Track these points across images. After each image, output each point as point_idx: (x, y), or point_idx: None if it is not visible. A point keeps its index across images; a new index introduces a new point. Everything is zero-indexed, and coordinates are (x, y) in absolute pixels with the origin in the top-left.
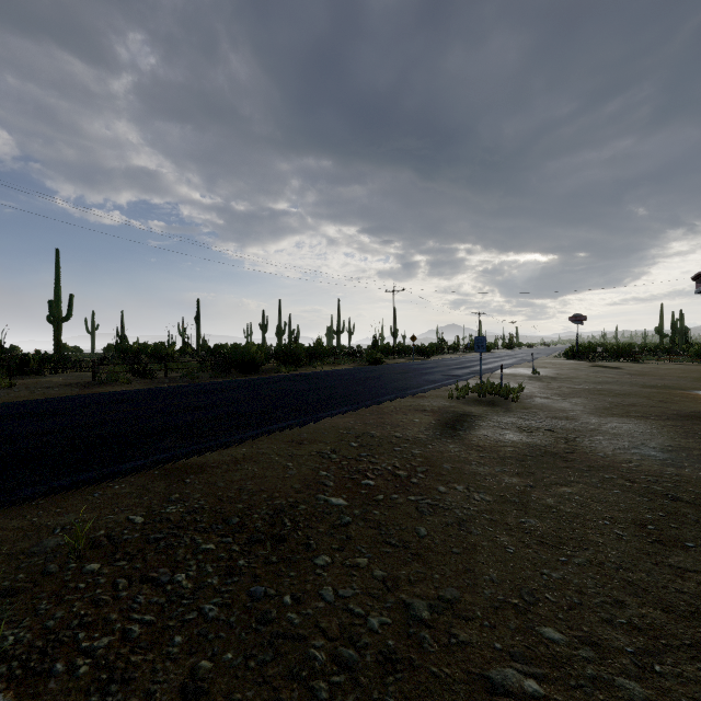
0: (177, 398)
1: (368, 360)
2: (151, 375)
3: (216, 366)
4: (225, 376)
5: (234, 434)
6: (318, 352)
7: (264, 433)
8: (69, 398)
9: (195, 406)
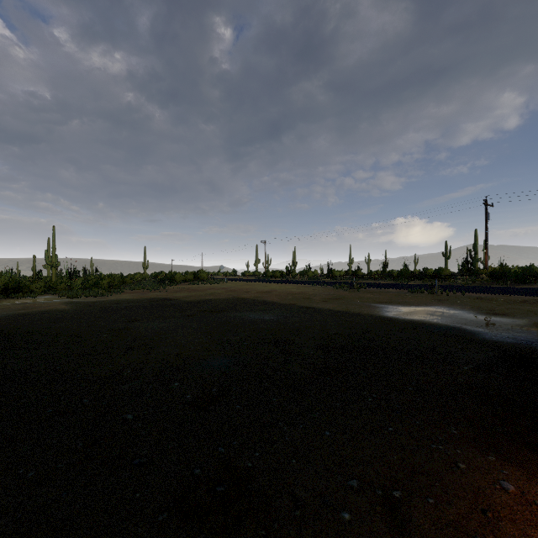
0: None
1: None
2: None
3: None
4: None
5: None
6: None
7: None
8: None
9: None
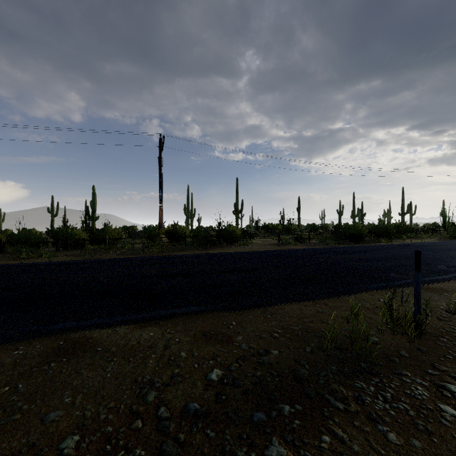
0: (344, 254)
1: (451, 236)
2: (303, 241)
3: (335, 237)
4: (345, 243)
5: (432, 275)
6: (401, 228)
7: (455, 277)
8: (284, 250)
9: (367, 259)
